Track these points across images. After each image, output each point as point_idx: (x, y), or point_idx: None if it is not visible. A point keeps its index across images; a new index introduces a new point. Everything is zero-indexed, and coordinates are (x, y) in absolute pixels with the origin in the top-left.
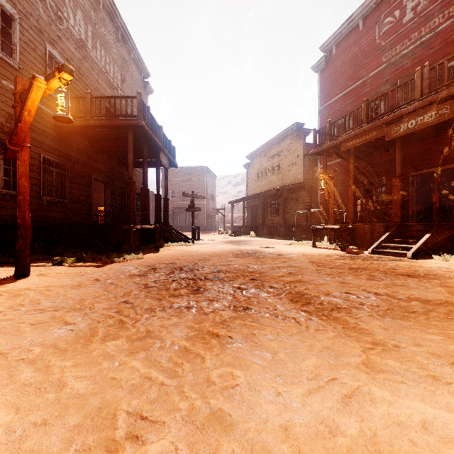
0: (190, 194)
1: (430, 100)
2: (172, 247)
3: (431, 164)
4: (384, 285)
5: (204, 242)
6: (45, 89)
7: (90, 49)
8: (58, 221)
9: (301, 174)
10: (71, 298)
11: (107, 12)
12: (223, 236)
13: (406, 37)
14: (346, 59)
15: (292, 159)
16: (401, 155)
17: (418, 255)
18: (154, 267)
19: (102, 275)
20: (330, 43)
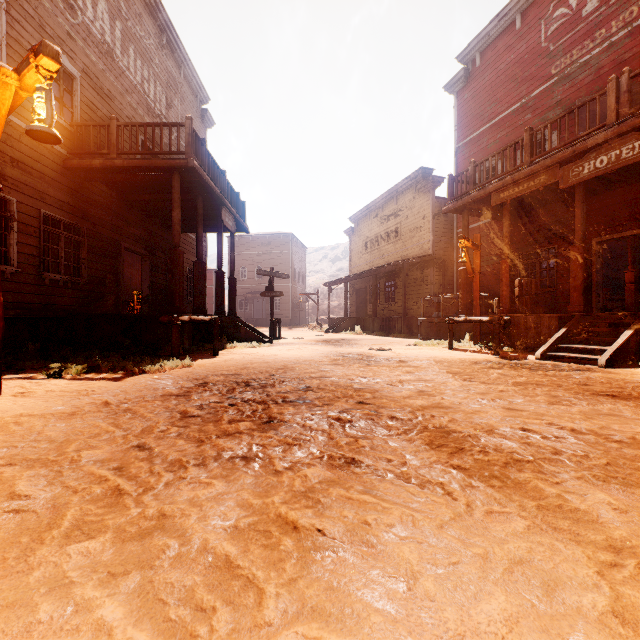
0: (267, 272)
1: (632, 124)
2: (238, 349)
3: (627, 224)
4: (582, 414)
5: (288, 341)
6: (17, 89)
7: (119, 56)
8: (68, 310)
9: (430, 243)
10: (48, 438)
11: (145, 4)
12: (316, 333)
13: (588, 37)
14: (496, 72)
15: (416, 222)
16: (584, 211)
17: (616, 361)
18: (206, 380)
19: (118, 395)
20: (472, 50)
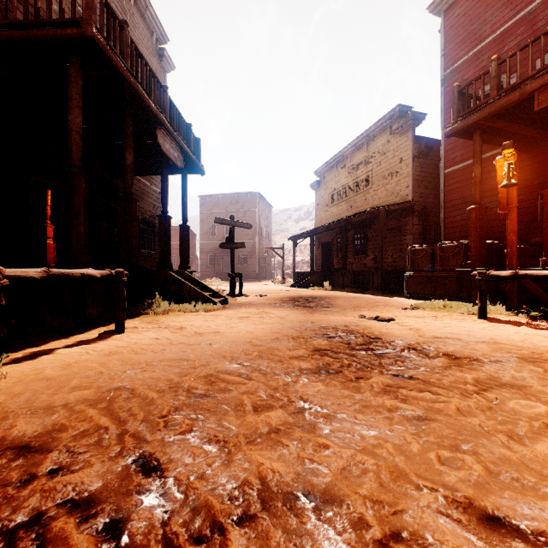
0: (227, 221)
1: None
2: (172, 315)
3: None
4: None
5: (247, 300)
6: None
7: None
8: None
9: (408, 188)
10: None
11: None
12: (281, 288)
13: None
14: None
15: (391, 167)
16: None
17: None
18: None
19: None
20: None
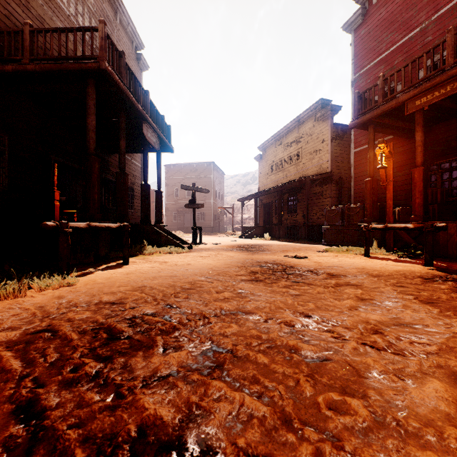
0: (190, 187)
1: None
2: (156, 255)
3: None
4: None
5: (206, 247)
6: None
7: None
8: None
9: (328, 163)
10: None
11: None
12: (232, 238)
13: None
14: (393, 5)
15: (315, 145)
16: None
17: None
18: (52, 323)
19: None
20: None
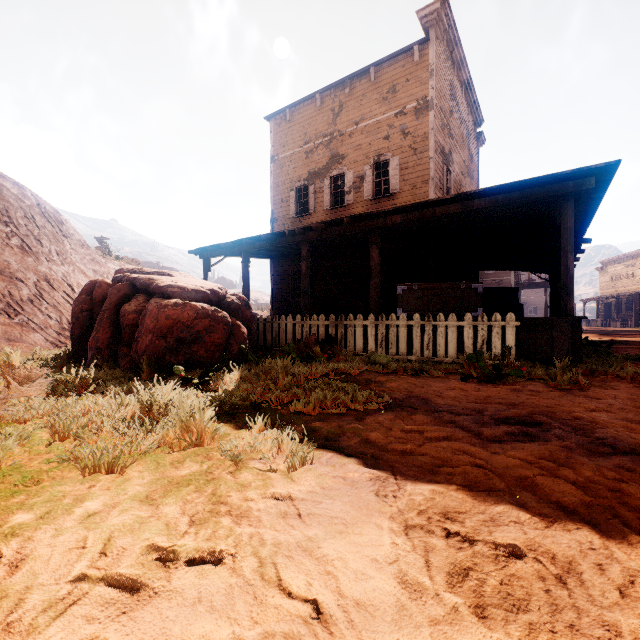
0: None
1: None
2: None
3: None
4: None
5: None
6: None
7: None
8: None
9: None
10: None
11: None
12: None
13: None
14: None
15: None
16: None
17: None
18: None
19: None
20: None
